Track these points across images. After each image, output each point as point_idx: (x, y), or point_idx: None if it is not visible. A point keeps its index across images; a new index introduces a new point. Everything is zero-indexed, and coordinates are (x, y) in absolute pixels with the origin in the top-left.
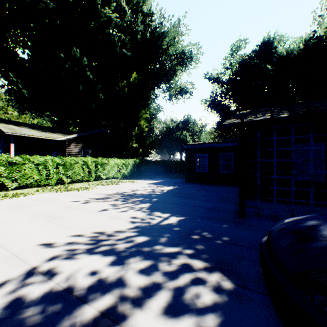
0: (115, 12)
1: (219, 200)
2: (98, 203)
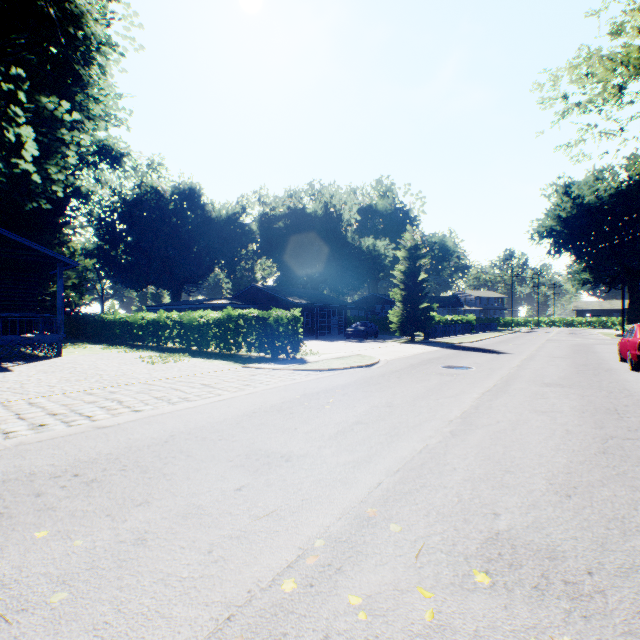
0: None
1: None
2: None
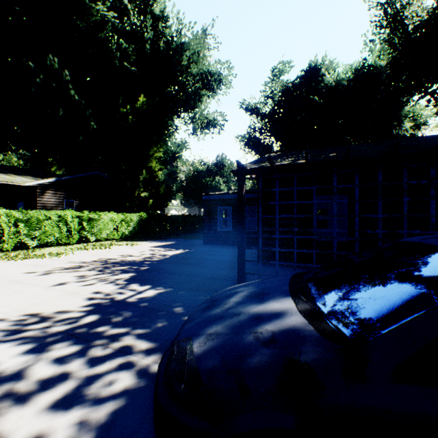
0: (114, 10)
1: (230, 266)
2: (61, 275)
